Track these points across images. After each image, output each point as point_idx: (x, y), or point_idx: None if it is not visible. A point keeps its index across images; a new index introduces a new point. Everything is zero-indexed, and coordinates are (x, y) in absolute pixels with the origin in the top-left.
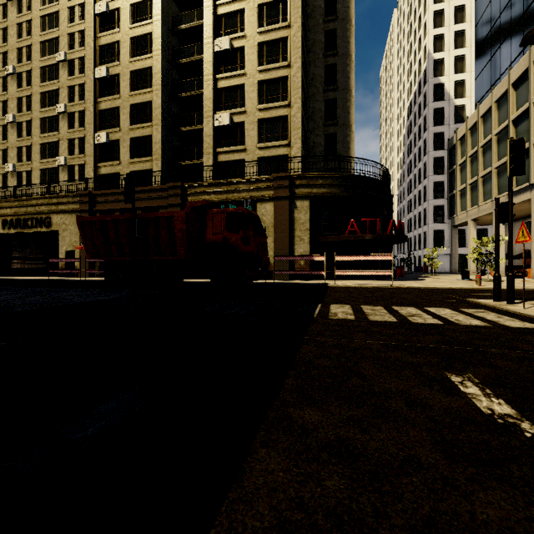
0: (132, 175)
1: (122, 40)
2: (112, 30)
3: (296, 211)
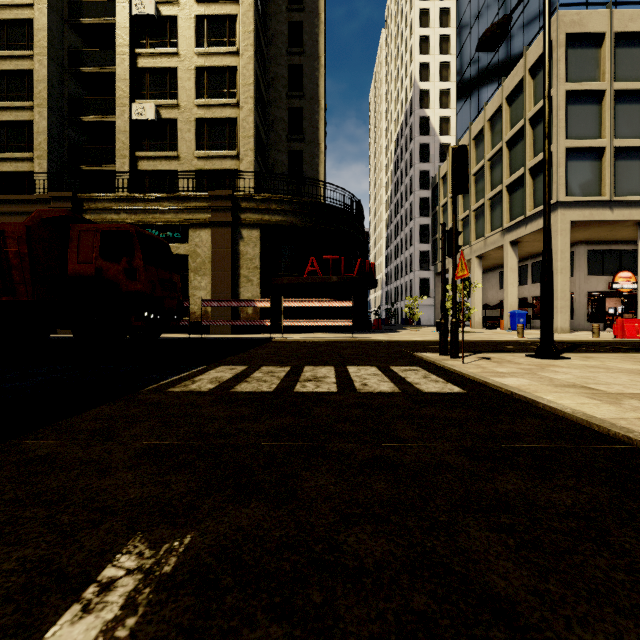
0: None
1: None
2: None
3: (242, 243)
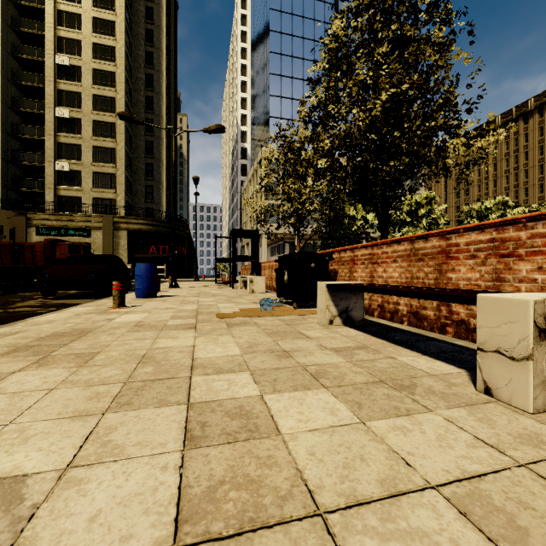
0: None
1: None
2: None
3: (119, 238)
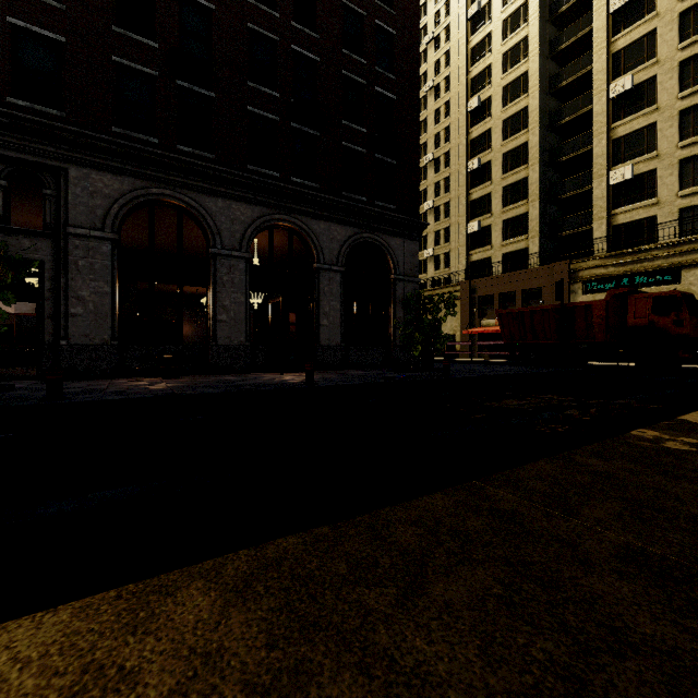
0: (503, 257)
1: (493, 126)
2: (483, 121)
3: None
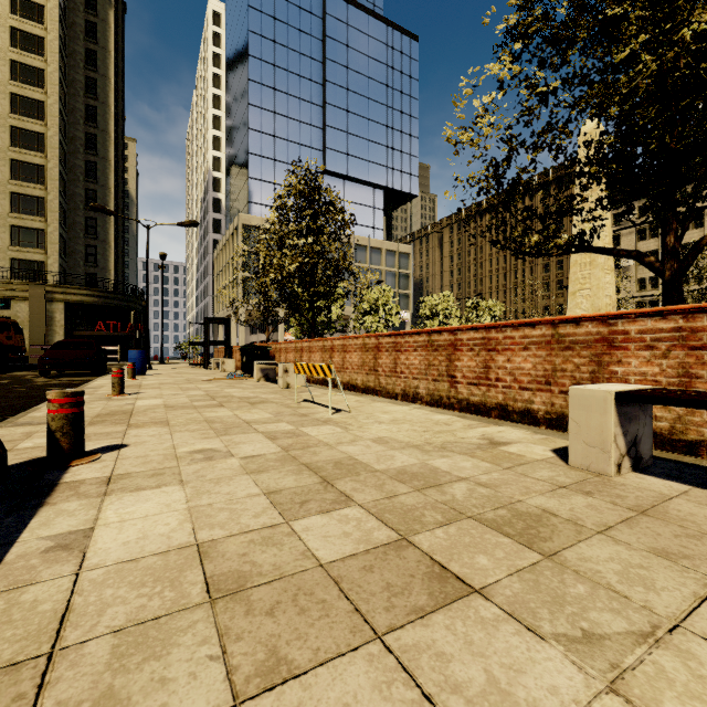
0: None
1: None
2: None
3: (52, 312)
